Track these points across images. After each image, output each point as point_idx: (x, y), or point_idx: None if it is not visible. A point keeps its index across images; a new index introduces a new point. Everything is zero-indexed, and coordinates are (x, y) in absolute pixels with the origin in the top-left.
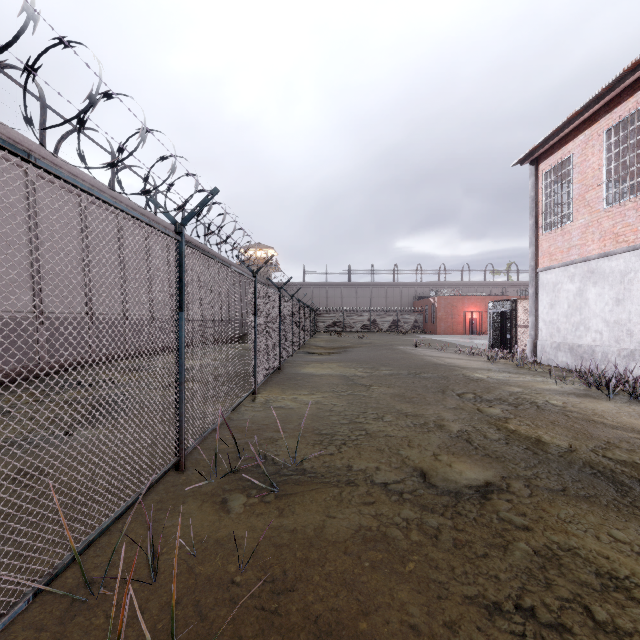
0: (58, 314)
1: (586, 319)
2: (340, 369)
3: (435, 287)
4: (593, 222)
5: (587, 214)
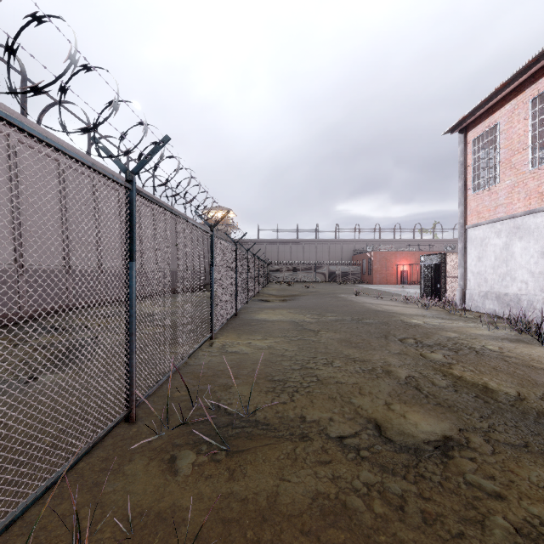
0: None
1: (512, 270)
2: (290, 315)
3: (371, 243)
4: (519, 183)
5: (513, 176)
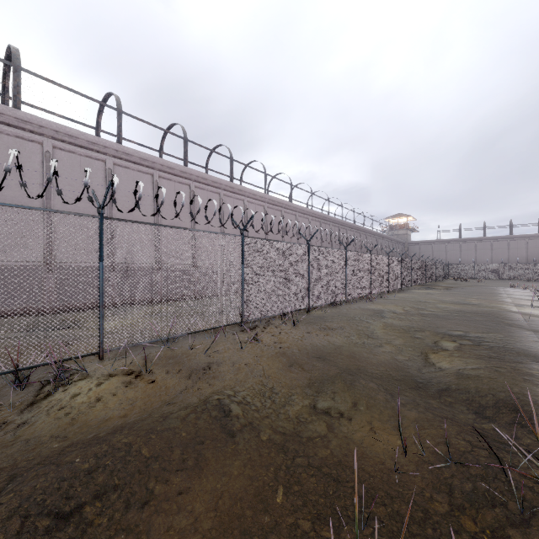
0: (361, 268)
1: None
2: (432, 291)
3: None
4: None
5: None
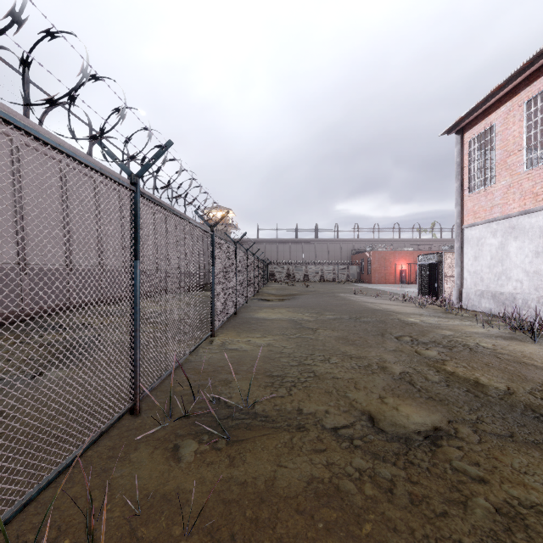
0: None
1: (507, 270)
2: (289, 314)
3: (370, 243)
4: (514, 183)
5: (508, 176)
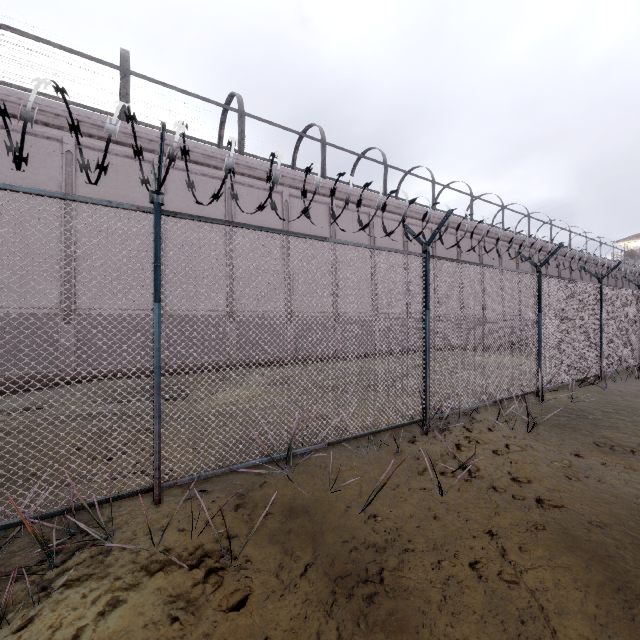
0: (624, 317)
1: None
2: None
3: None
4: None
5: None
